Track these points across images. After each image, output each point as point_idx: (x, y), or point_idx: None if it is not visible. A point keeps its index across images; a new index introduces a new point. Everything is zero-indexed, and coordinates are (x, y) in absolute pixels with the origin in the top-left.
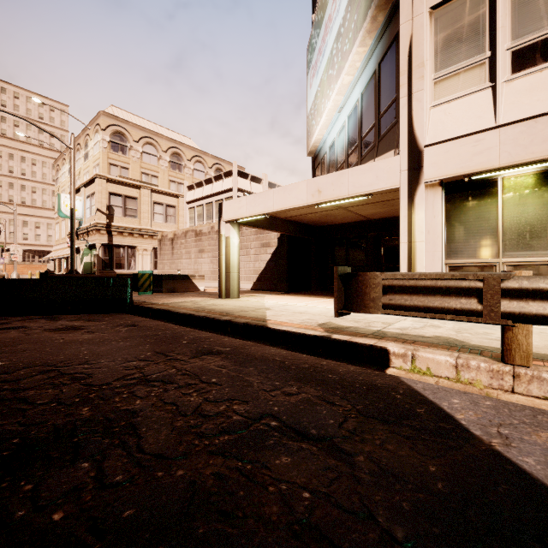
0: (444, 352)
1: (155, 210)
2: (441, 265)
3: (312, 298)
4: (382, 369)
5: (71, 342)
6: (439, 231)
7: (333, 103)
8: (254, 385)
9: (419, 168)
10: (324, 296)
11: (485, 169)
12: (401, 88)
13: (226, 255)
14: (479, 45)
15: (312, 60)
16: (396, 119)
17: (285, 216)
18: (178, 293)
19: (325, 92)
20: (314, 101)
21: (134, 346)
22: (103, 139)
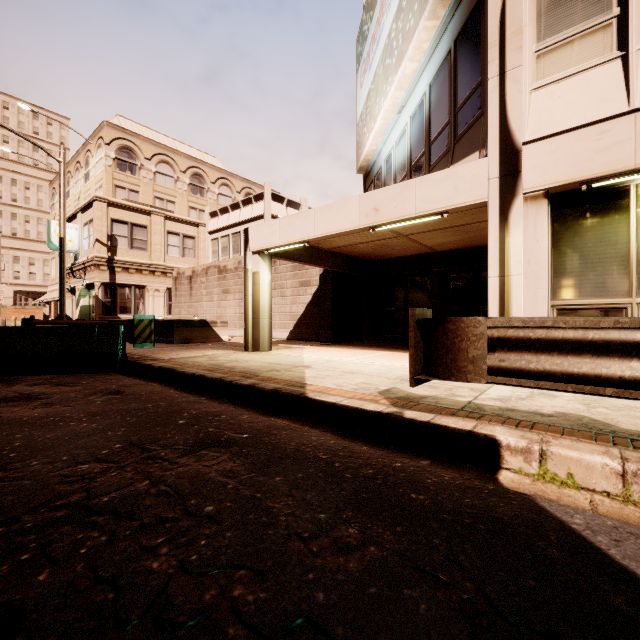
0: (593, 446)
1: (169, 241)
2: (547, 307)
3: (365, 351)
4: (490, 473)
5: (7, 424)
6: (544, 260)
7: (391, 101)
8: (280, 523)
9: (515, 173)
10: (380, 348)
11: (614, 171)
12: (489, 65)
13: (254, 296)
14: (602, 0)
15: (363, 52)
16: (480, 110)
17: (330, 246)
18: (194, 344)
19: (381, 88)
20: (366, 103)
21: (101, 430)
22: (107, 156)
